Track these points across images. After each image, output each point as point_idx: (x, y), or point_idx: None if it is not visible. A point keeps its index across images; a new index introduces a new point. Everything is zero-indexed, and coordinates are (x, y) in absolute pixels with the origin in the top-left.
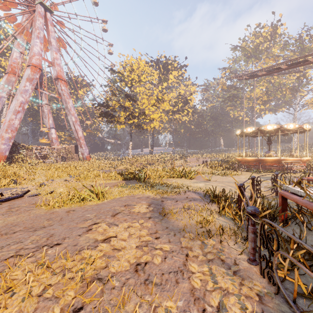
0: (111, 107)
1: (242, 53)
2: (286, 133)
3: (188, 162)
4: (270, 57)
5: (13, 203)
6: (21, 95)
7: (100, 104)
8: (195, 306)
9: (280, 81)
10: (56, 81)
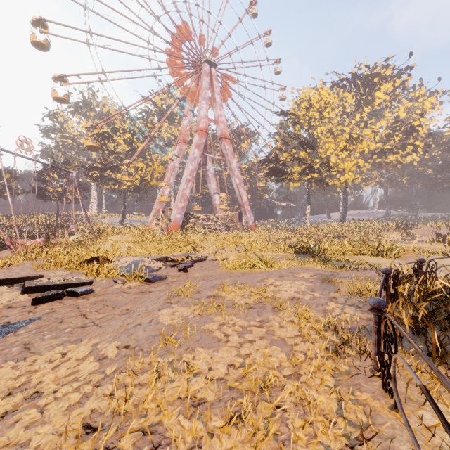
0: (281, 162)
1: None
2: None
3: (413, 235)
4: None
5: (201, 264)
6: (191, 163)
7: (267, 160)
8: (323, 314)
9: None
10: (220, 141)
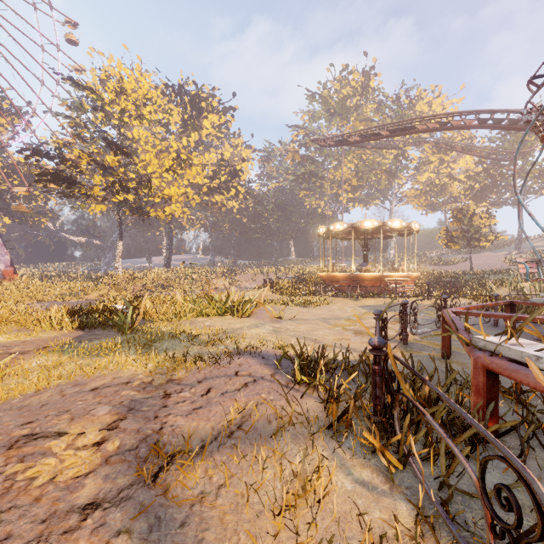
0: (70, 163)
1: (323, 106)
2: (387, 236)
3: (238, 281)
4: (361, 121)
5: None
6: None
7: (40, 153)
8: None
9: (374, 159)
10: None
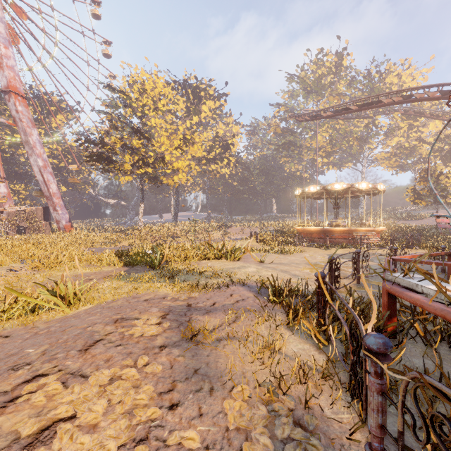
0: (109, 147)
1: (300, 85)
2: (356, 195)
3: (229, 233)
4: (334, 96)
5: None
6: None
7: (89, 141)
8: None
9: (346, 128)
10: (6, 96)
